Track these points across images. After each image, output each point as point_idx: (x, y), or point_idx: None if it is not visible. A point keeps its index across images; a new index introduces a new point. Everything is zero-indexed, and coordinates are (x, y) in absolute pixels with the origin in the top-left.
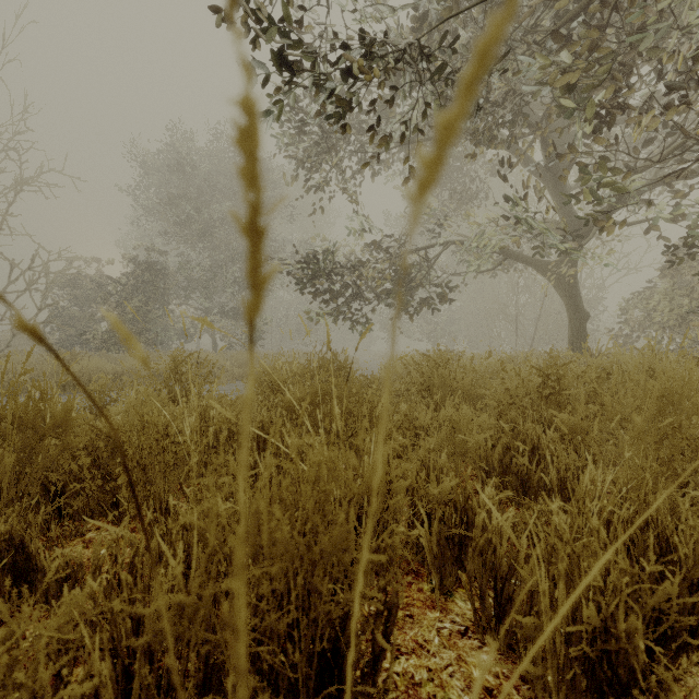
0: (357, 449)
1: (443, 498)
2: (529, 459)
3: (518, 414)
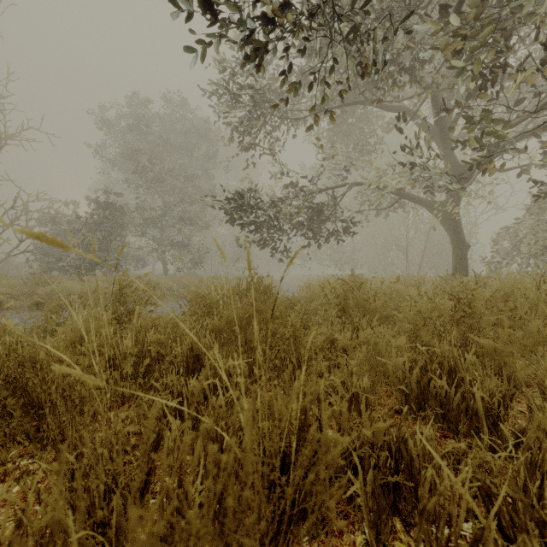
0: (281, 370)
1: (378, 440)
2: (446, 380)
3: (428, 334)
